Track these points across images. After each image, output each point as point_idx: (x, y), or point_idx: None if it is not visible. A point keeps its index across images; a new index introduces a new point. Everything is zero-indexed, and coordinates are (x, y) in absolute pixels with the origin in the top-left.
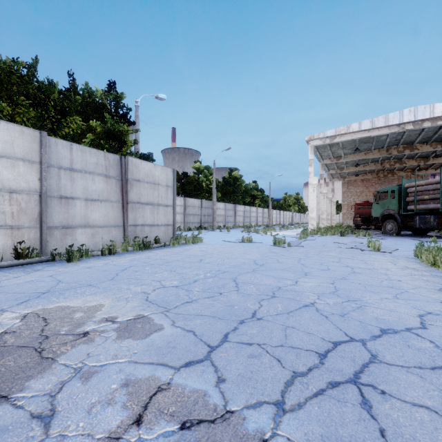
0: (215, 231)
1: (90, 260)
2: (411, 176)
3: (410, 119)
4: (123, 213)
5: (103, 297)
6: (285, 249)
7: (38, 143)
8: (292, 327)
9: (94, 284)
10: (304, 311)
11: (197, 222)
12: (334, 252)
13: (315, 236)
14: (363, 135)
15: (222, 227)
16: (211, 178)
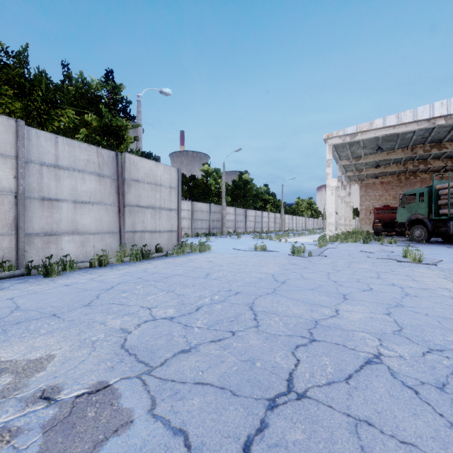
0: (224, 237)
1: (74, 274)
2: (436, 178)
3: (442, 113)
4: (120, 218)
5: (61, 339)
6: (306, 260)
7: (13, 134)
8: (366, 421)
9: (60, 314)
10: (371, 375)
11: (205, 227)
12: (366, 264)
13: (335, 243)
14: (388, 132)
15: (232, 233)
16: (220, 181)
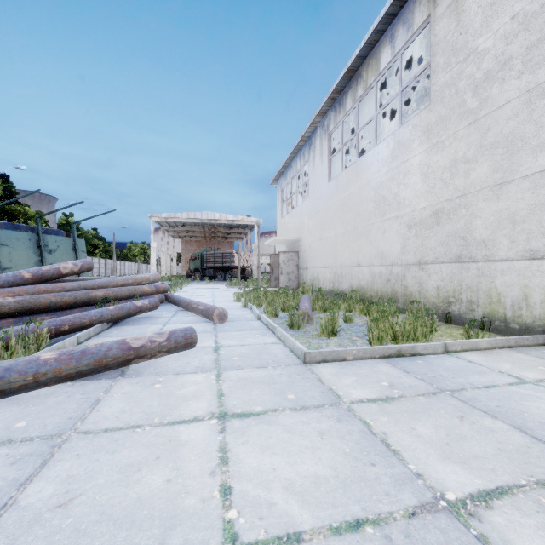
0: None
1: None
2: (225, 241)
3: (206, 218)
4: None
5: None
6: None
7: None
8: None
9: None
10: None
11: None
12: None
13: None
14: (184, 221)
15: None
16: (46, 226)
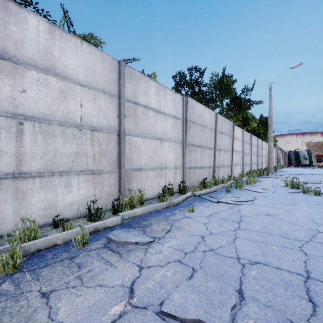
0: None
1: None
2: None
3: None
4: (283, 160)
5: None
6: None
7: (282, 153)
8: None
9: None
10: None
11: None
12: None
13: None
14: (319, 141)
15: None
16: None
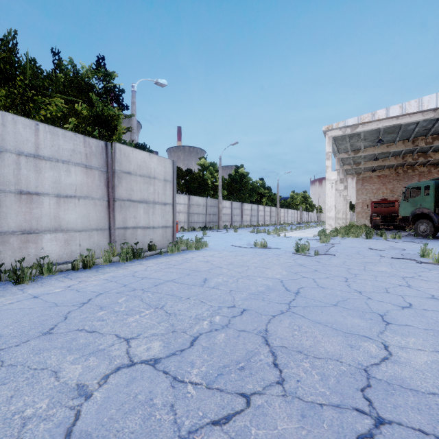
0: (221, 231)
1: (51, 280)
2: (434, 171)
3: None
4: (109, 213)
5: None
6: (314, 260)
7: None
8: None
9: (2, 352)
10: None
11: (201, 221)
12: (383, 265)
13: (336, 238)
14: (391, 123)
15: (228, 227)
16: (217, 175)
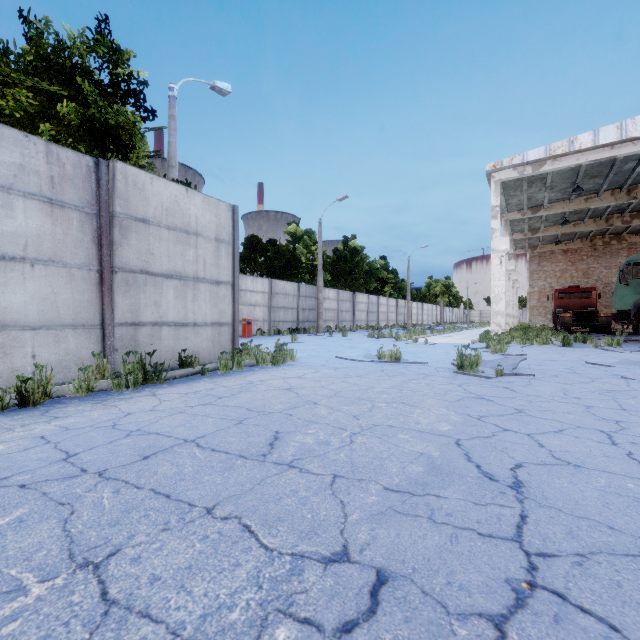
0: (321, 335)
1: None
2: None
3: None
4: (102, 295)
5: None
6: (500, 385)
7: None
8: None
9: None
10: None
11: (291, 320)
12: None
13: (512, 346)
14: (601, 156)
15: (333, 329)
16: (315, 249)
